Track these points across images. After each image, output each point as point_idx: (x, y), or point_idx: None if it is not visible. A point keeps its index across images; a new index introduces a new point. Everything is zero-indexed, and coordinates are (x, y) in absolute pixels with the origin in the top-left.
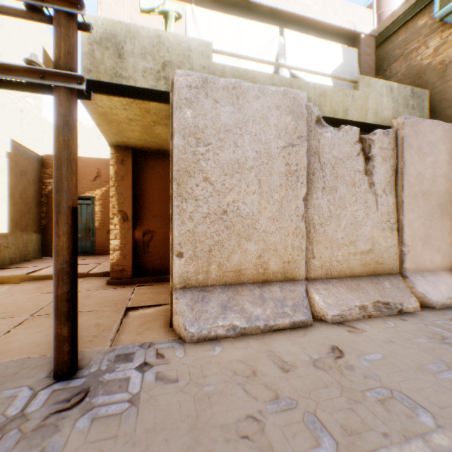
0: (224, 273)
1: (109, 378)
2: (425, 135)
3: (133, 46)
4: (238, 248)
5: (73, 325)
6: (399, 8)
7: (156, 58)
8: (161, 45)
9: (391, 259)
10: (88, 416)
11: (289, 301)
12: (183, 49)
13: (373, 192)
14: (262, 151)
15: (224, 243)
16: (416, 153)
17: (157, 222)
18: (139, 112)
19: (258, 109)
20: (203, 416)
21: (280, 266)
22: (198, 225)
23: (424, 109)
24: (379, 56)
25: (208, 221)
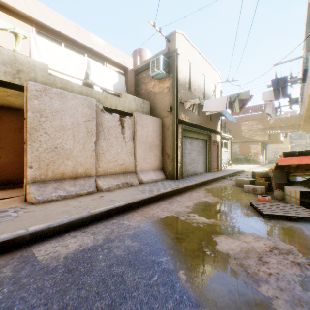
0: (56, 175)
1: (0, 216)
2: (144, 120)
3: None
4: (63, 164)
5: None
6: (143, 62)
7: (14, 67)
8: (17, 60)
9: (132, 167)
10: None
11: (87, 184)
12: (31, 65)
13: (125, 141)
14: (75, 122)
15: (56, 161)
16: (141, 127)
17: (4, 151)
18: None
19: (73, 104)
20: (48, 214)
21: (84, 171)
22: (42, 153)
23: (148, 109)
24: (137, 78)
25: (47, 151)
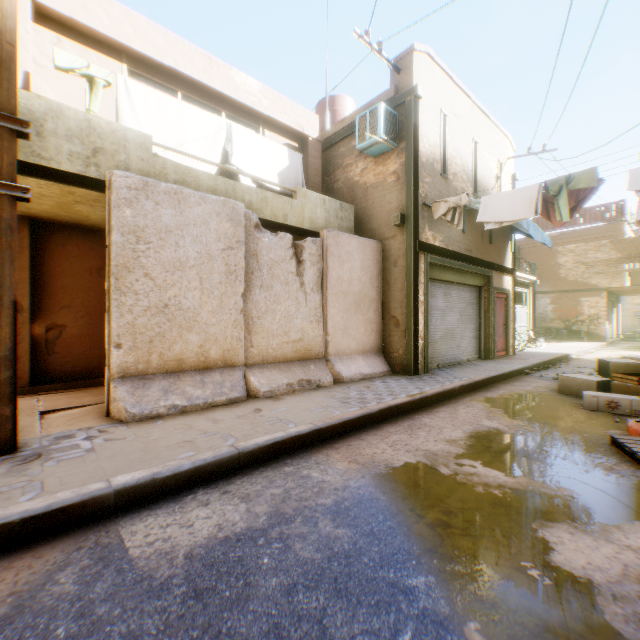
0: (165, 362)
1: (59, 447)
2: (345, 246)
3: (58, 126)
4: (180, 339)
5: (16, 407)
6: (340, 122)
7: (86, 143)
8: (92, 129)
9: (318, 346)
10: (54, 461)
11: (228, 383)
12: (119, 138)
13: (304, 291)
14: (203, 252)
15: (165, 334)
16: (338, 260)
17: (71, 314)
18: (60, 192)
19: (200, 214)
20: (152, 446)
21: (221, 354)
22: (138, 318)
23: (351, 221)
24: (327, 158)
25: (149, 314)
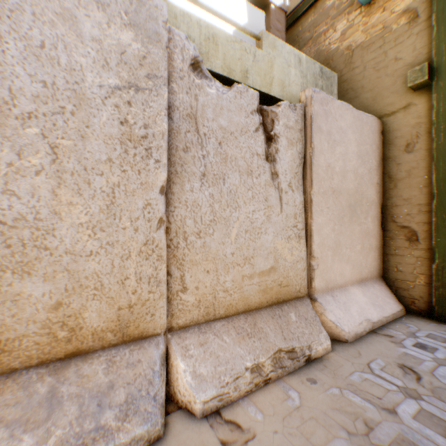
0: None
1: None
2: (336, 118)
3: None
4: None
5: None
6: None
7: None
8: None
9: (299, 278)
10: None
11: (120, 392)
12: None
13: (278, 186)
14: (60, 85)
15: None
16: (327, 139)
17: None
18: None
19: None
20: None
21: (112, 317)
22: None
23: (333, 95)
24: (290, 39)
25: None
